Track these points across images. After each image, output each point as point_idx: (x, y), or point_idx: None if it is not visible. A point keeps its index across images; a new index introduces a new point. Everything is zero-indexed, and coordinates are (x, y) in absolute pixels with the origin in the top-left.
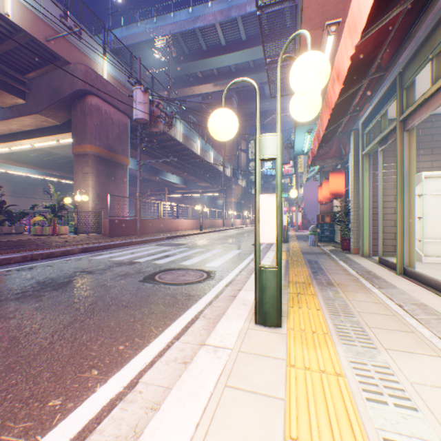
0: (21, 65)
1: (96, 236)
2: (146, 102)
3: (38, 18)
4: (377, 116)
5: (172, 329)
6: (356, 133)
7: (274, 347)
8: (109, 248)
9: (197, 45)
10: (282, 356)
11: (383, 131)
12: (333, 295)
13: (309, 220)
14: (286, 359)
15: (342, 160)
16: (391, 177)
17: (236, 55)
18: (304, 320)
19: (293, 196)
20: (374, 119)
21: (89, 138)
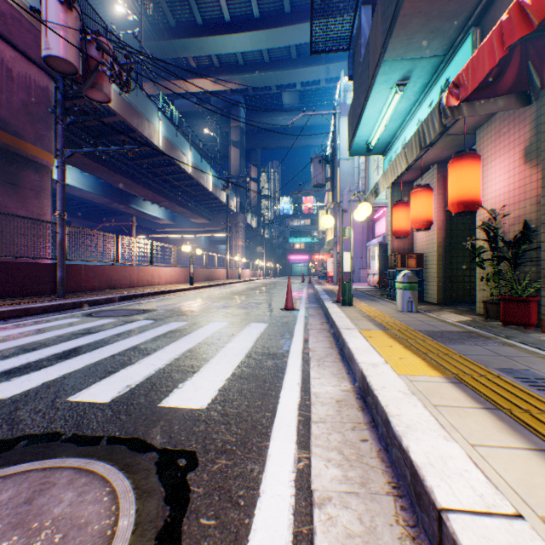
0: None
1: None
2: (70, 27)
3: None
4: None
5: None
6: None
7: None
8: None
9: (188, 15)
10: None
11: None
12: None
13: None
14: None
15: (524, 104)
16: None
17: (246, 38)
18: None
19: (364, 216)
20: None
21: None
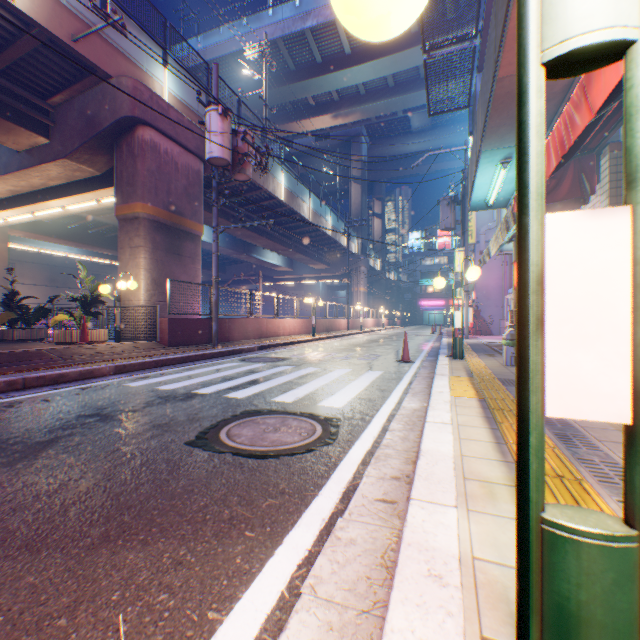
0: (40, 84)
1: (148, 344)
2: (225, 131)
3: (61, 5)
4: None
5: None
6: (615, 148)
7: None
8: (164, 365)
9: (308, 56)
10: None
11: None
12: None
13: (484, 319)
14: None
15: (582, 203)
16: None
17: (367, 67)
18: None
19: (473, 278)
20: None
21: (140, 192)
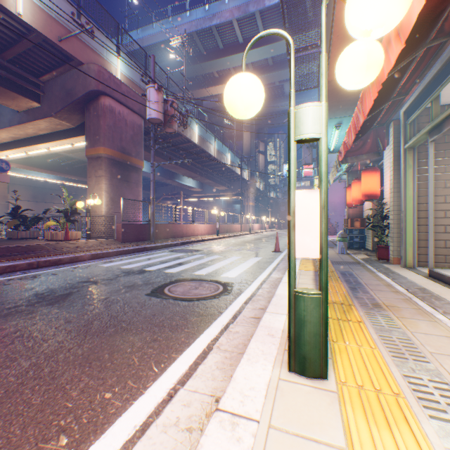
0: (35, 67)
1: (108, 241)
2: (160, 101)
3: (51, 17)
4: (426, 100)
5: (177, 366)
6: (397, 123)
7: (323, 421)
8: (121, 254)
9: (213, 44)
10: (340, 442)
11: (436, 118)
12: (386, 324)
13: (332, 224)
14: (347, 449)
15: (379, 155)
16: (440, 174)
17: (254, 52)
18: (357, 365)
19: None
20: (422, 104)
21: (102, 140)
